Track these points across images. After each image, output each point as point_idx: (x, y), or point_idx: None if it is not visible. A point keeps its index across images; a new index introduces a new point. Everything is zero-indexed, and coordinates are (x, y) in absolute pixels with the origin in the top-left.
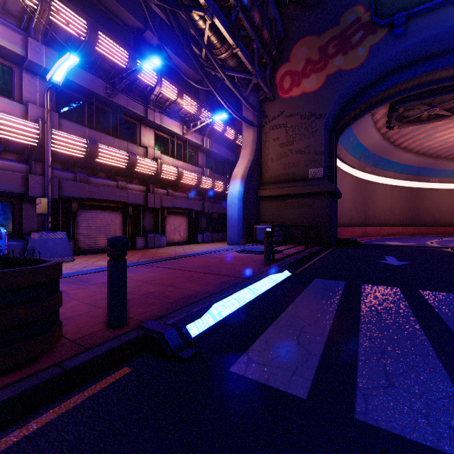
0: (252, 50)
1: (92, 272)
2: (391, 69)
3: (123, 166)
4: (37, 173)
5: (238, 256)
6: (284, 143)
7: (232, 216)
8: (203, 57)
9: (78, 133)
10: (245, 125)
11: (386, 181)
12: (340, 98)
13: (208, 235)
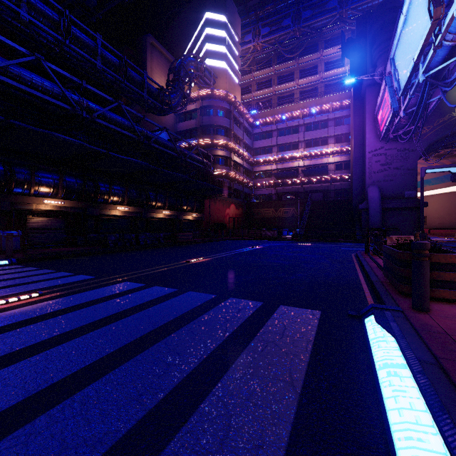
0: None
1: None
2: None
3: None
4: None
5: None
6: None
7: None
8: None
9: None
10: None
11: None
12: None
13: None
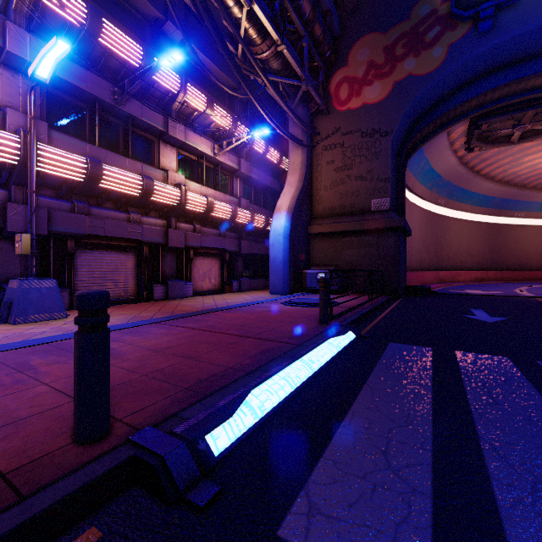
0: (300, 51)
1: None
2: (474, 74)
3: (135, 193)
4: (19, 201)
5: (284, 310)
6: (341, 167)
7: (276, 258)
8: (239, 56)
9: (75, 149)
10: (291, 144)
11: (463, 216)
12: (411, 110)
13: (245, 282)
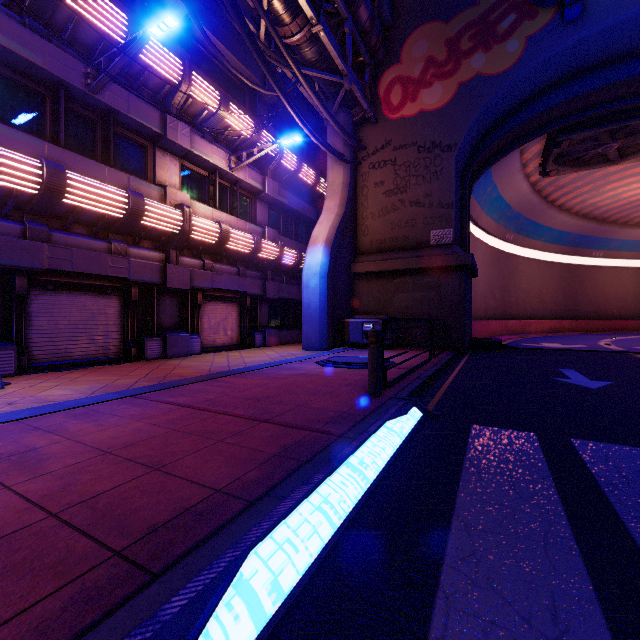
0: (342, 41)
1: (6, 421)
2: (556, 76)
3: (118, 215)
4: None
5: (320, 373)
6: (392, 190)
7: (310, 304)
8: (261, 38)
9: (27, 149)
10: (330, 160)
11: (533, 255)
12: (479, 120)
13: (272, 334)
